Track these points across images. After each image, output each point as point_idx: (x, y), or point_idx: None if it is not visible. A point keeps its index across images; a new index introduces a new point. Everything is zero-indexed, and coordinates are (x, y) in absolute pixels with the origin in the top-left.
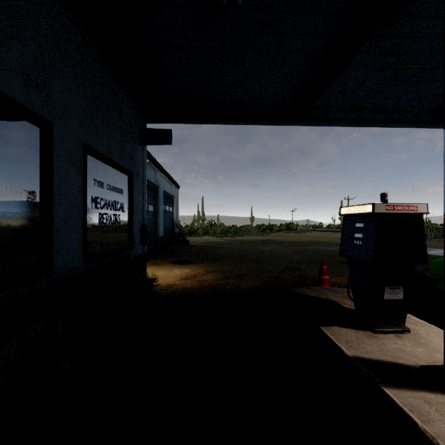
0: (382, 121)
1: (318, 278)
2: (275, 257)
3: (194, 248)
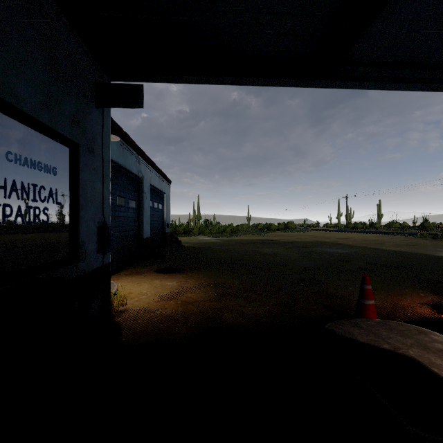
0: (438, 80)
1: (358, 303)
2: (281, 262)
3: (186, 250)
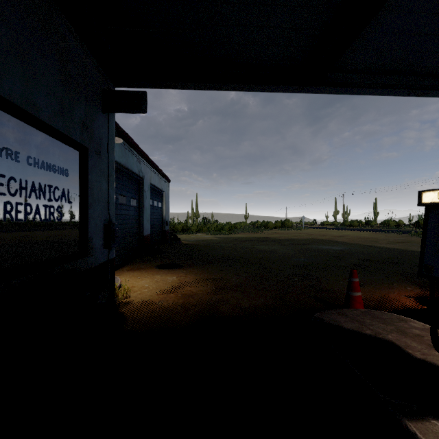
0: (423, 87)
1: (347, 295)
2: (277, 259)
3: (185, 248)
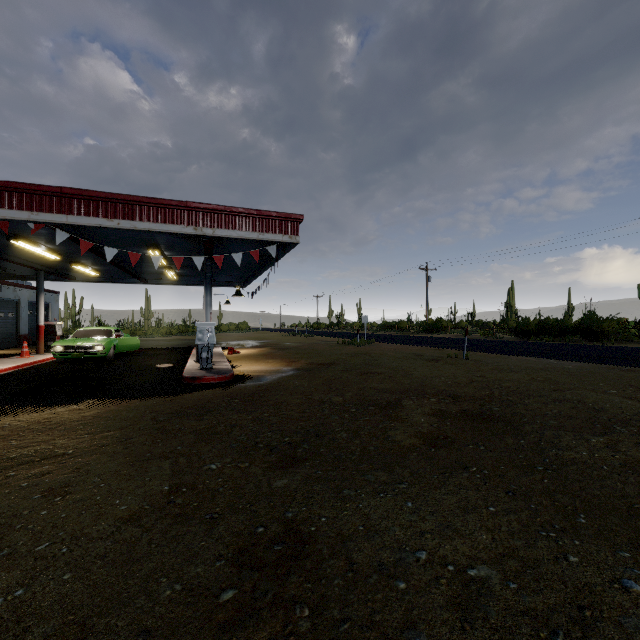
0: (116, 282)
1: None
2: None
3: None
